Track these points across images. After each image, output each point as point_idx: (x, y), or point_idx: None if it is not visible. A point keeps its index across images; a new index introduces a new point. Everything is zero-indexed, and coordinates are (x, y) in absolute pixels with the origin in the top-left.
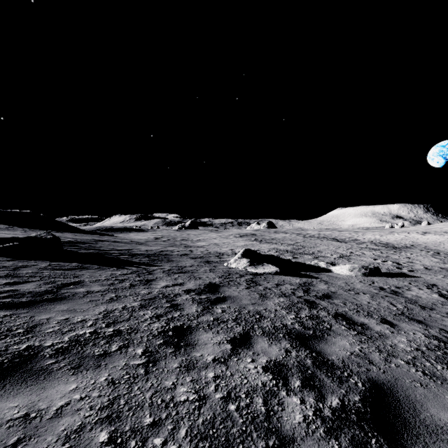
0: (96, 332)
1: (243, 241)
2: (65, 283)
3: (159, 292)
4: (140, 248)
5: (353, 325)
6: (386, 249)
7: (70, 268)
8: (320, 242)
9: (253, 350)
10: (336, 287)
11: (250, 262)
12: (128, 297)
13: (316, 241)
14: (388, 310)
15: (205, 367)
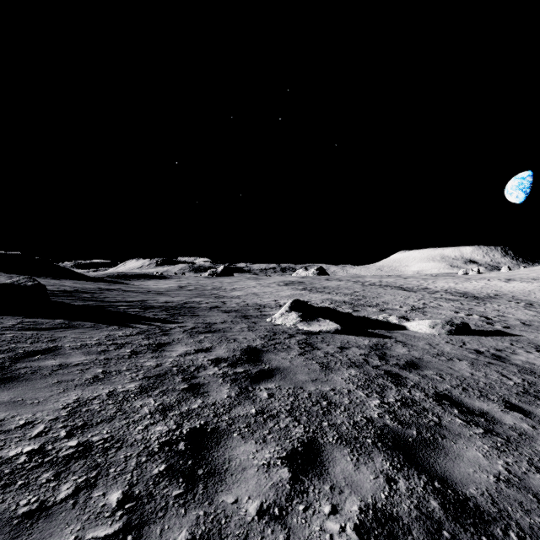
0: (43, 451)
1: (288, 291)
2: (29, 352)
3: (173, 364)
4: (158, 299)
5: (470, 416)
6: (466, 300)
7: (49, 327)
8: (384, 291)
9: (330, 480)
10: (419, 350)
11: (302, 317)
12: (123, 373)
13: (379, 290)
14: (504, 386)
15: (243, 535)
